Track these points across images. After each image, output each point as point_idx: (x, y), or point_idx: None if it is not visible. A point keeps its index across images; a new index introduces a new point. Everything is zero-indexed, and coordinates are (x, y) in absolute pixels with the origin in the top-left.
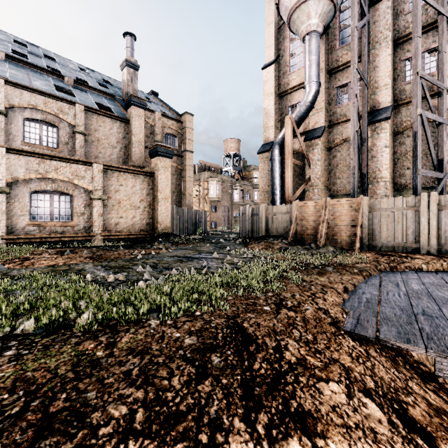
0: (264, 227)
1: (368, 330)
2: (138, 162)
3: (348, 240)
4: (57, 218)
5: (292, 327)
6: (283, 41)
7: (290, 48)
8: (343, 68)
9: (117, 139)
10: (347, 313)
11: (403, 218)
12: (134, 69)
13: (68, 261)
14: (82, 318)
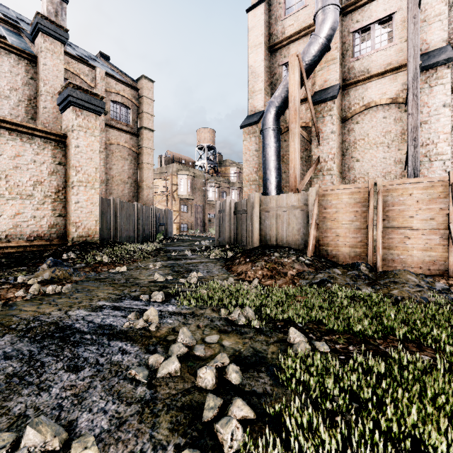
0: (257, 231)
1: None
2: (53, 126)
3: (423, 257)
4: None
5: None
6: None
7: None
8: (364, 3)
9: (10, 84)
10: None
11: None
12: None
13: None
14: None
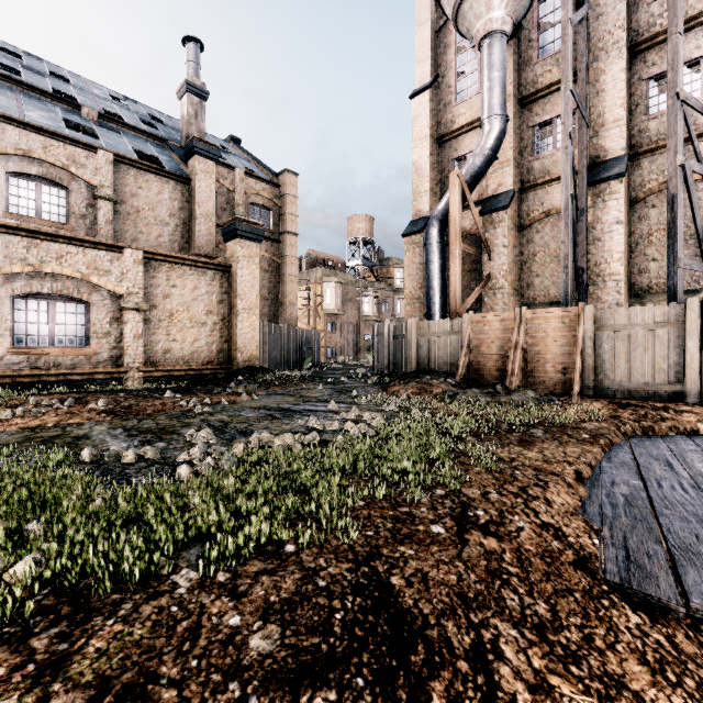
0: (414, 356)
1: (659, 580)
2: (206, 248)
3: (559, 379)
4: (61, 341)
5: (499, 583)
6: (445, 52)
7: (457, 63)
8: (544, 95)
9: (169, 211)
10: (598, 533)
11: (655, 341)
12: (201, 98)
13: (65, 419)
14: (16, 573)
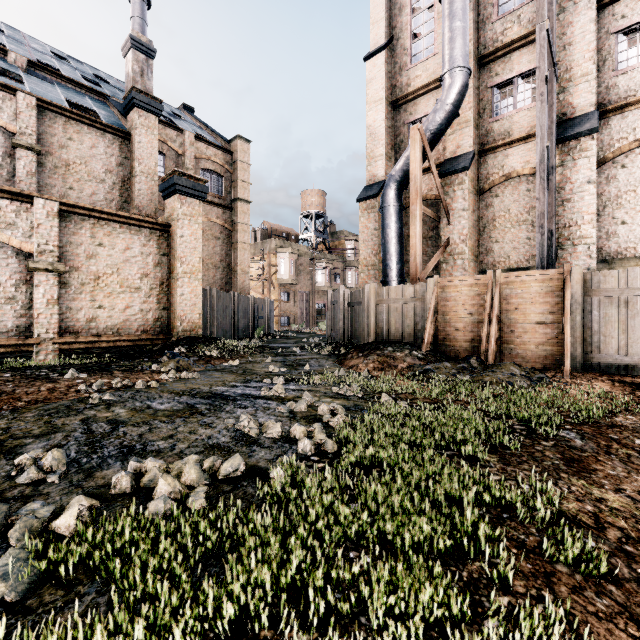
0: (373, 325)
1: None
2: (147, 209)
3: (540, 351)
4: None
5: None
6: (400, 14)
7: (412, 25)
8: (504, 54)
9: (106, 167)
10: None
11: None
12: (147, 55)
13: None
14: None
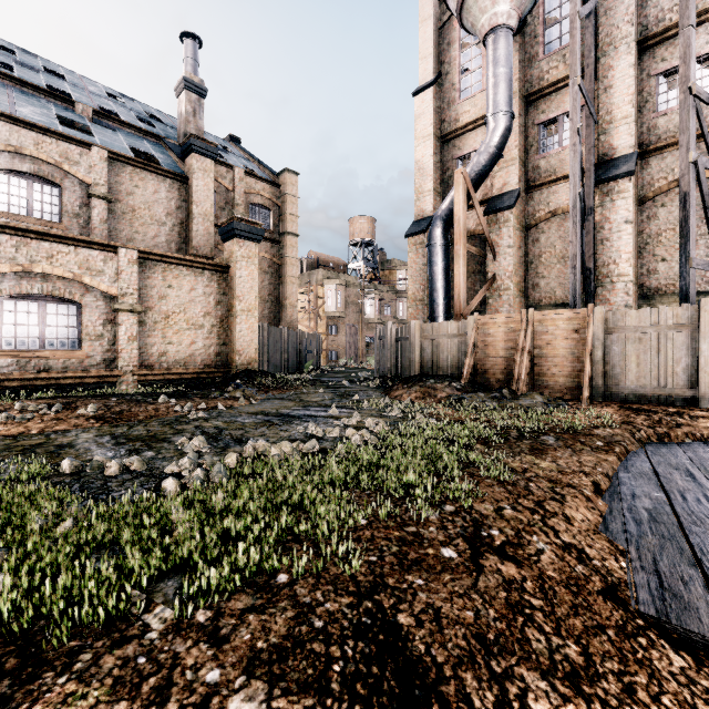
0: (418, 359)
1: (699, 612)
2: (204, 249)
3: (567, 383)
4: (52, 343)
5: (522, 620)
6: (449, 49)
7: (461, 60)
8: (550, 92)
9: (166, 210)
10: (625, 554)
11: (667, 343)
12: (199, 95)
13: (50, 425)
14: None
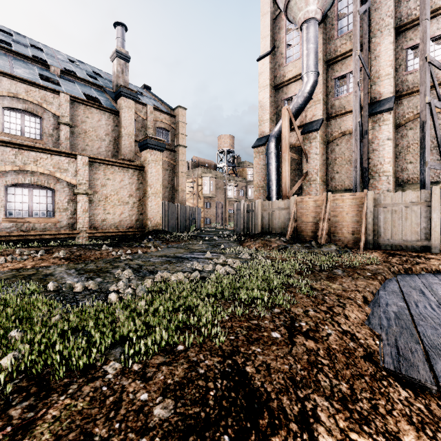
0: (260, 223)
1: (419, 368)
2: (128, 155)
3: (351, 238)
4: (36, 214)
5: (316, 370)
6: (279, 32)
7: (286, 39)
8: (341, 59)
9: (105, 132)
10: (379, 337)
11: (412, 214)
12: (125, 60)
13: (38, 263)
14: (2, 365)
